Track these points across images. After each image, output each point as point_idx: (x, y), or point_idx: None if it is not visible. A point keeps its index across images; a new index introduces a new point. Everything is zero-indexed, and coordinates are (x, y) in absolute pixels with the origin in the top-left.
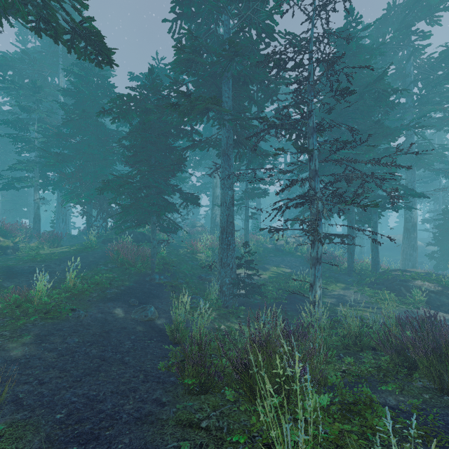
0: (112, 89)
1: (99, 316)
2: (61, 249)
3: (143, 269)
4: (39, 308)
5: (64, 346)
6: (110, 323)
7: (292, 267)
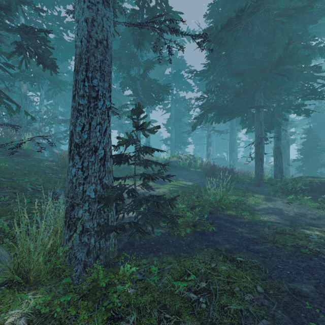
0: None
1: None
2: None
3: None
4: None
5: None
6: None
7: (193, 180)
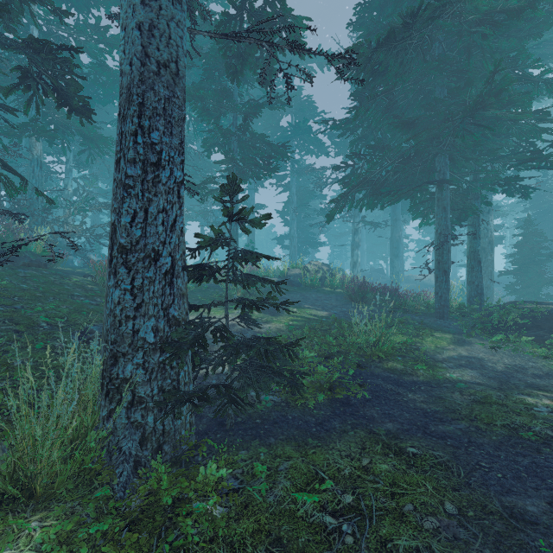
0: None
1: None
2: None
3: None
4: None
5: None
6: None
7: (328, 308)
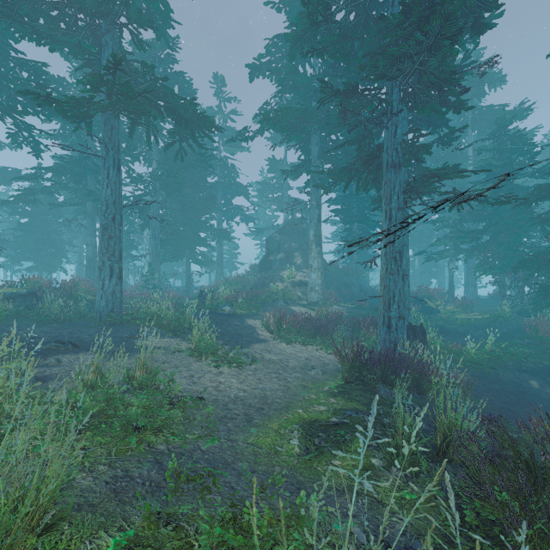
0: (530, 147)
1: (515, 380)
2: (473, 315)
3: None
4: (469, 360)
5: (490, 386)
6: (524, 387)
7: None
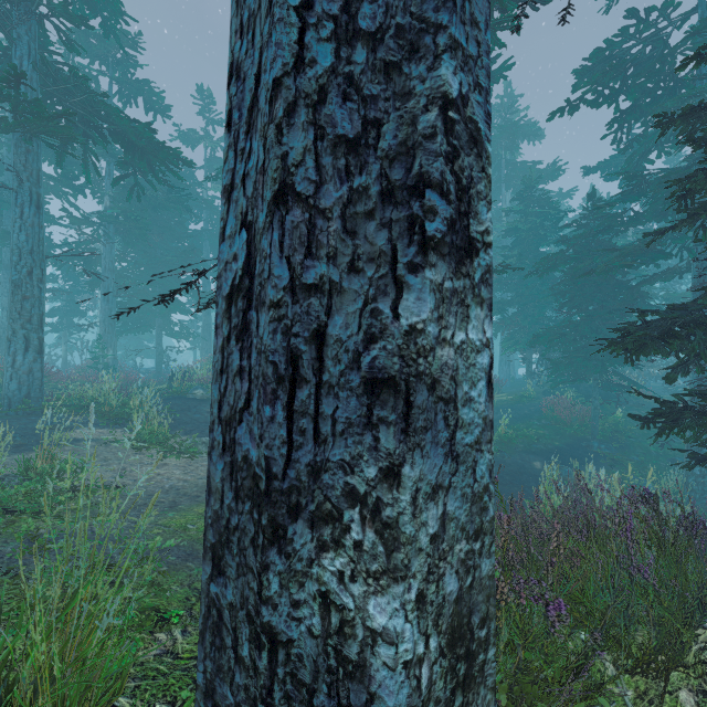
0: (554, 212)
1: (519, 462)
2: (500, 397)
3: (580, 432)
4: None
5: None
6: (526, 469)
7: None
